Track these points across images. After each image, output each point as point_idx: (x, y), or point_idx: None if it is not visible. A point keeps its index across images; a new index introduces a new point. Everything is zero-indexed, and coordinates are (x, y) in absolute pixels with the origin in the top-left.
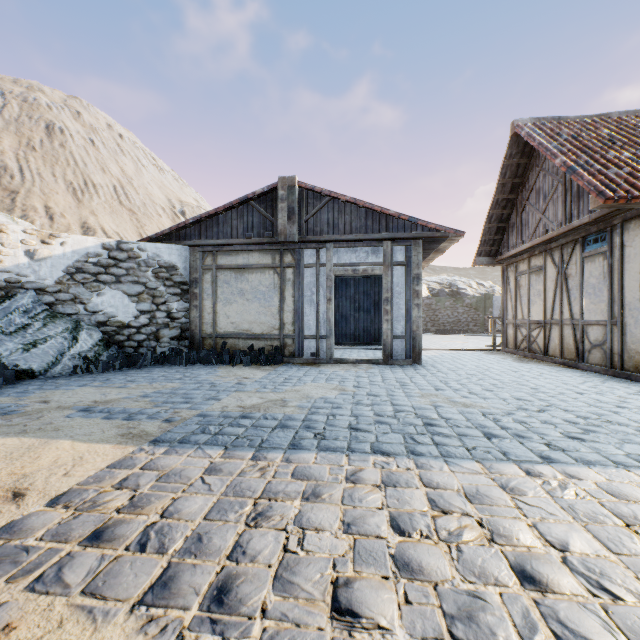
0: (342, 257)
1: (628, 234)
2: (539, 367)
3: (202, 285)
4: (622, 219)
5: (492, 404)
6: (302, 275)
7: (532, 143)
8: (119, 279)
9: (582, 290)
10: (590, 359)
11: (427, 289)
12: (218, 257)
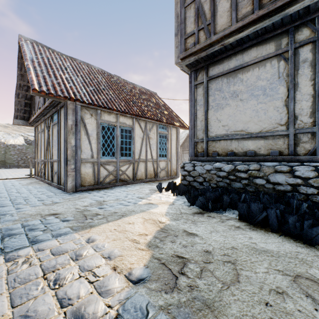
0: None
1: (62, 115)
2: (29, 187)
3: None
4: (60, 107)
5: None
6: None
7: (22, 50)
8: None
9: (53, 143)
10: (55, 180)
11: (26, 140)
12: None
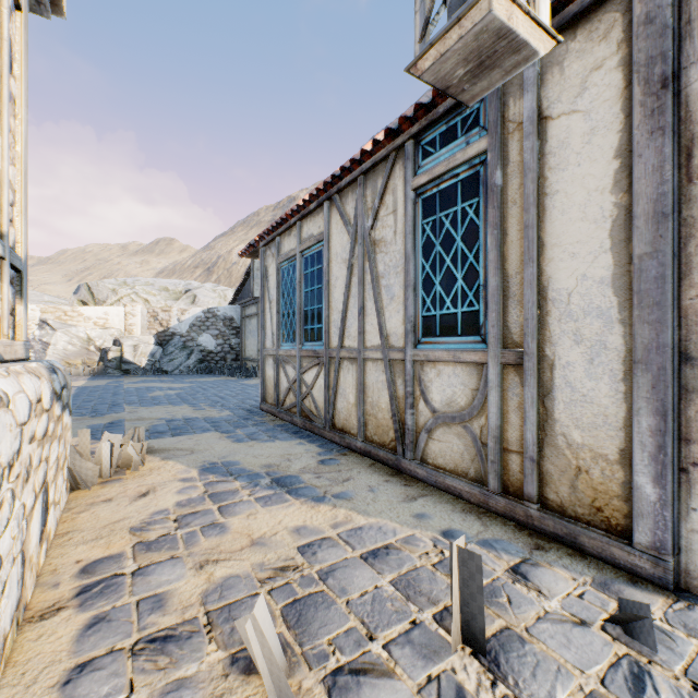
0: None
1: None
2: None
3: (243, 328)
4: None
5: (161, 395)
6: None
7: None
8: (209, 328)
9: None
10: None
11: None
12: (246, 310)
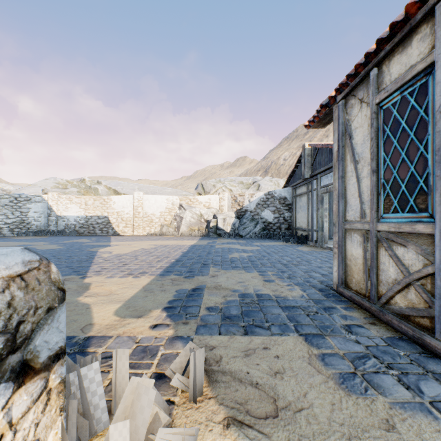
0: (323, 182)
1: None
2: None
3: (293, 204)
4: None
5: (237, 257)
6: (312, 195)
7: None
8: (268, 206)
9: None
10: None
11: None
12: (296, 191)
